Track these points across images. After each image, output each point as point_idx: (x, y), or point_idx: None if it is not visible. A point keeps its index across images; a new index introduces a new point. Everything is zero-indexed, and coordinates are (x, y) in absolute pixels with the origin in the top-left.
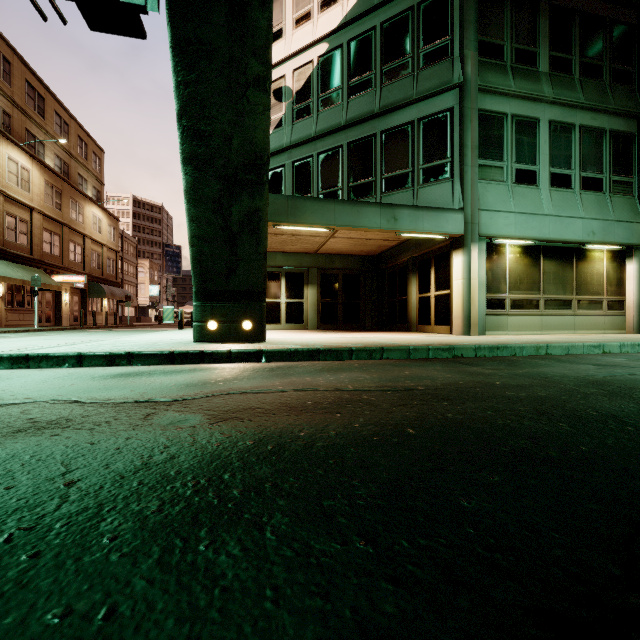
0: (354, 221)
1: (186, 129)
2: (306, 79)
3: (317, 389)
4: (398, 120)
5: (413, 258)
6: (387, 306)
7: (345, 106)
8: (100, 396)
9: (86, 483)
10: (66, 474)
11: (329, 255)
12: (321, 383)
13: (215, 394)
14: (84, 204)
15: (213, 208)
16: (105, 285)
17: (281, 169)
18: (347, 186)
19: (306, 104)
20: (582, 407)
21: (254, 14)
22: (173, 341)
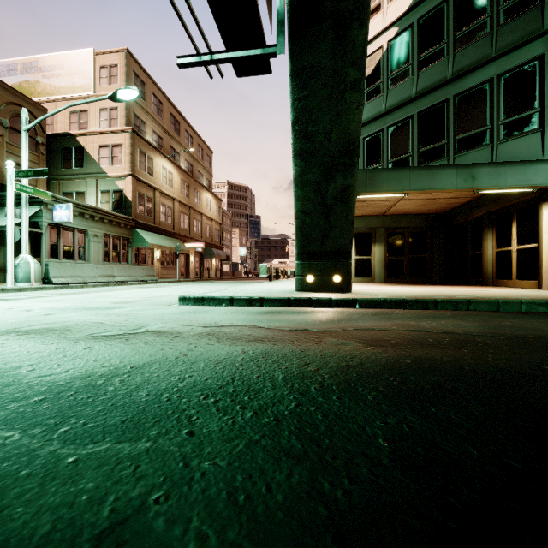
0: (429, 184)
1: (298, 132)
2: (376, 64)
3: (428, 331)
4: (473, 81)
5: (489, 213)
6: (457, 261)
7: (415, 79)
8: (271, 325)
9: (324, 370)
10: (307, 365)
11: (395, 216)
12: (428, 327)
13: (348, 329)
14: (201, 192)
15: (314, 188)
16: (214, 249)
17: None
18: (417, 152)
19: (376, 86)
20: None
21: (354, 33)
22: (279, 290)
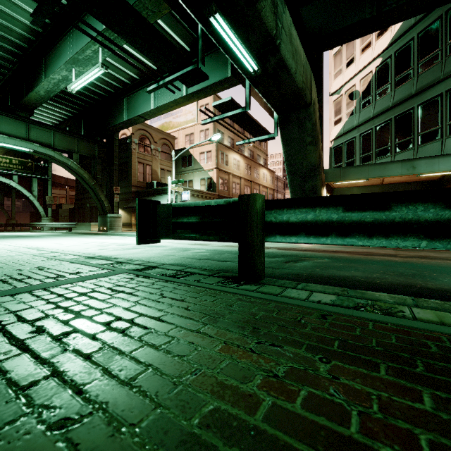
0: (381, 174)
1: (287, 164)
2: (368, 83)
3: (309, 249)
4: (430, 95)
5: None
6: None
7: (392, 94)
8: None
9: None
10: None
11: (394, 184)
12: (314, 248)
13: (284, 247)
14: (259, 169)
15: (298, 187)
16: None
17: (353, 139)
18: (394, 144)
19: (368, 98)
20: (371, 256)
21: (306, 124)
22: None
